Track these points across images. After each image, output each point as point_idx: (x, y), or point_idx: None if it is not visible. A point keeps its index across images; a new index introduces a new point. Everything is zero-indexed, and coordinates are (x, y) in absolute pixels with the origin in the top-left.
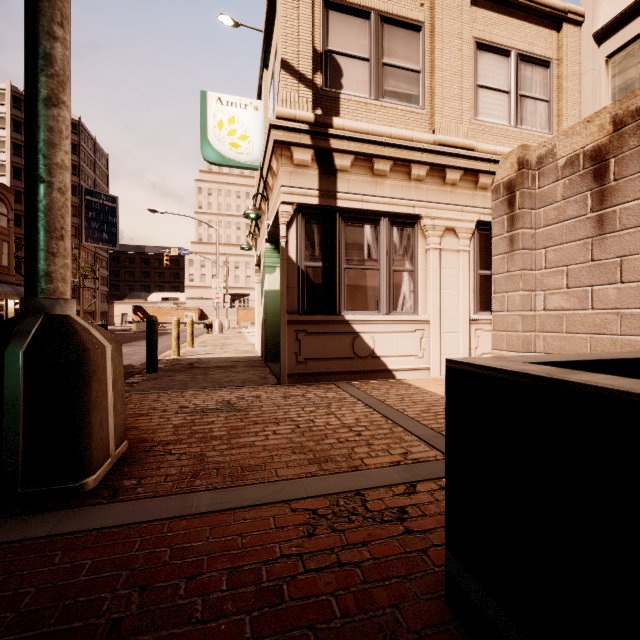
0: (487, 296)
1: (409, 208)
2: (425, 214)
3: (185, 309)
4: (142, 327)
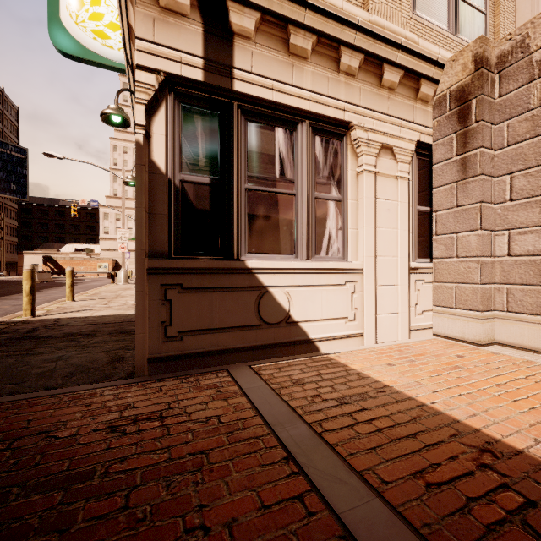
0: (426, 238)
1: (337, 111)
2: (357, 122)
3: (98, 260)
4: (46, 277)
